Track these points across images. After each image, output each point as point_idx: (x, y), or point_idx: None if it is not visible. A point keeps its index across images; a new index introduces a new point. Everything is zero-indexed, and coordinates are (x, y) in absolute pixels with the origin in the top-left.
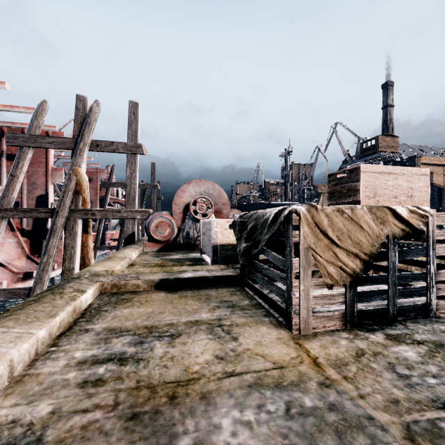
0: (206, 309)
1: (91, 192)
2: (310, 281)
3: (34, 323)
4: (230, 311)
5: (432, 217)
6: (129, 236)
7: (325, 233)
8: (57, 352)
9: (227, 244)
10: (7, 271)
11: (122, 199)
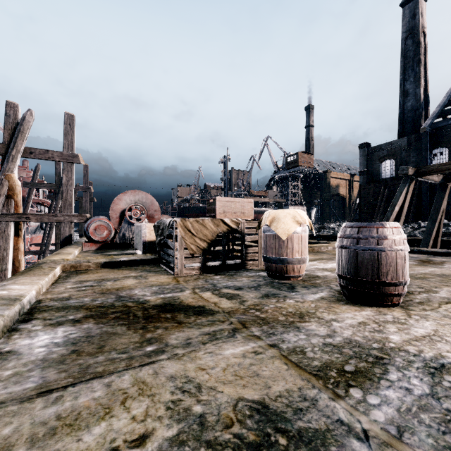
0: (134, 273)
1: None
2: (183, 252)
3: (40, 276)
4: (148, 272)
5: (243, 223)
6: (66, 238)
7: (189, 231)
8: (57, 287)
9: (153, 241)
10: None
11: (44, 199)
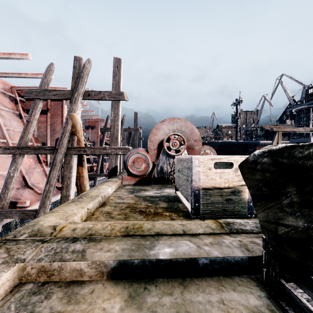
0: None
1: (94, 135)
2: None
3: None
4: None
5: None
6: (112, 169)
7: None
8: None
9: (211, 187)
10: (34, 192)
11: None
